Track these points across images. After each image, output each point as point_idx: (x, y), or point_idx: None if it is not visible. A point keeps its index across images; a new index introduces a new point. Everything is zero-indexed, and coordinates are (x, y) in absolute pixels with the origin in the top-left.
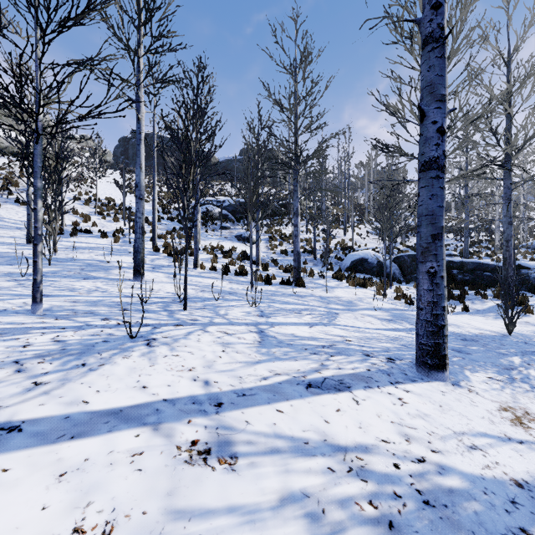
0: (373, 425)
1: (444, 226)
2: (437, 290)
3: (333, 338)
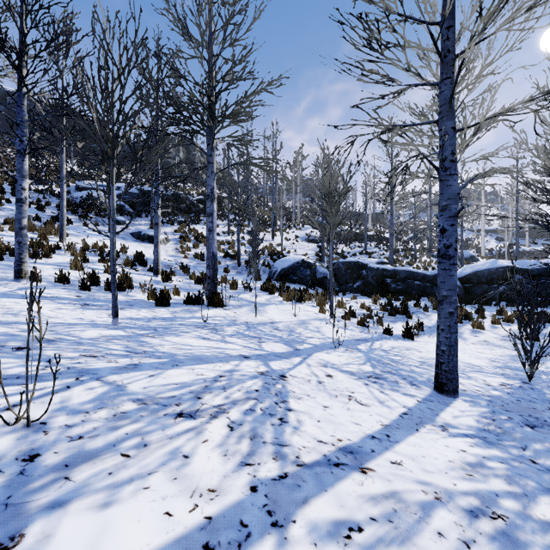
0: None
1: None
2: None
3: None
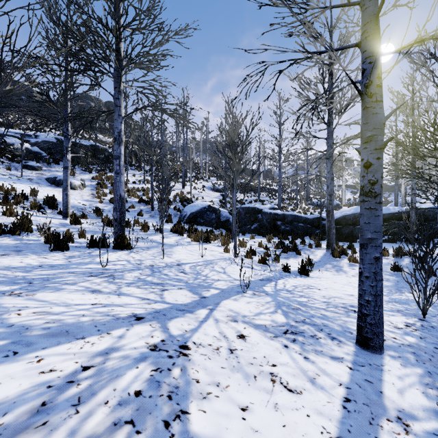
0: None
1: None
2: None
3: None
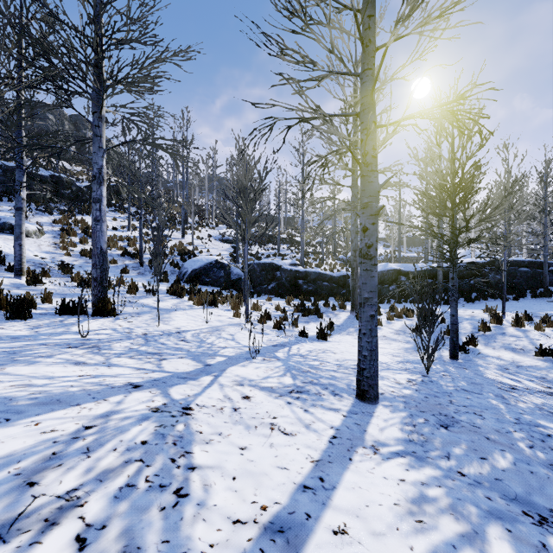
0: None
1: None
2: None
3: None
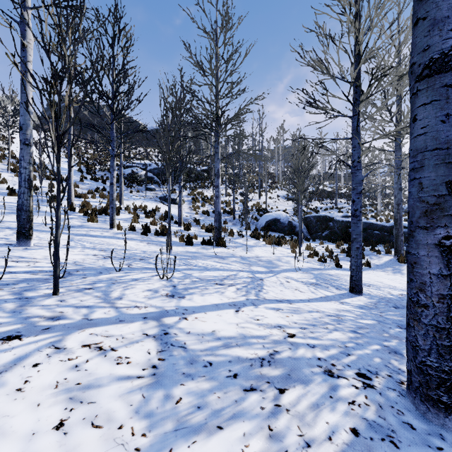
0: None
1: None
2: None
3: (271, 335)
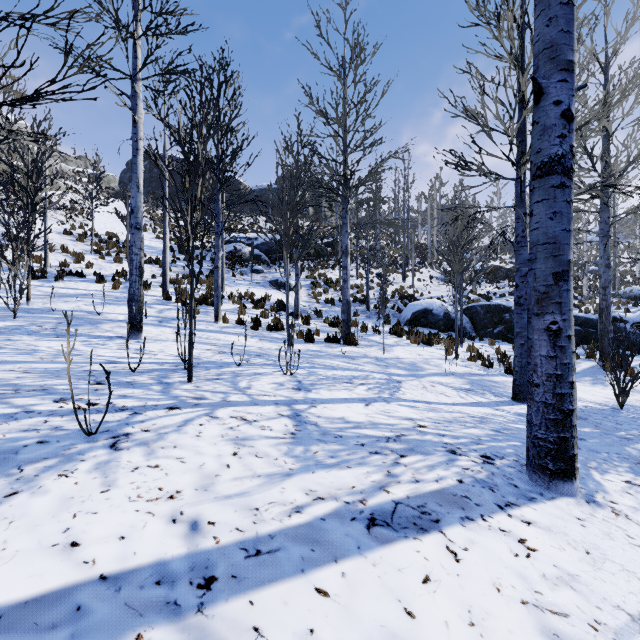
0: (492, 613)
1: (571, 259)
2: (562, 357)
3: (401, 424)
